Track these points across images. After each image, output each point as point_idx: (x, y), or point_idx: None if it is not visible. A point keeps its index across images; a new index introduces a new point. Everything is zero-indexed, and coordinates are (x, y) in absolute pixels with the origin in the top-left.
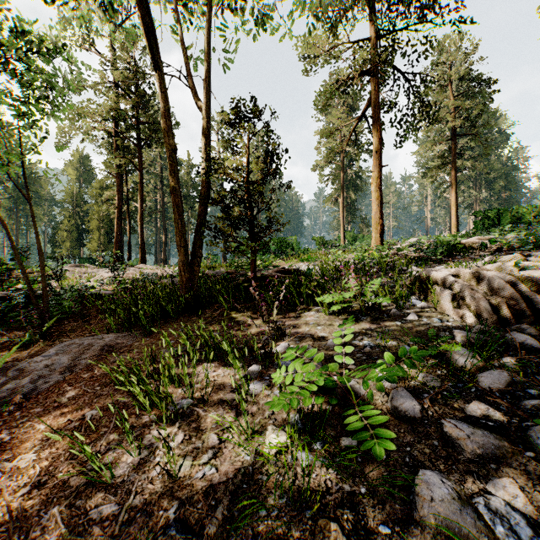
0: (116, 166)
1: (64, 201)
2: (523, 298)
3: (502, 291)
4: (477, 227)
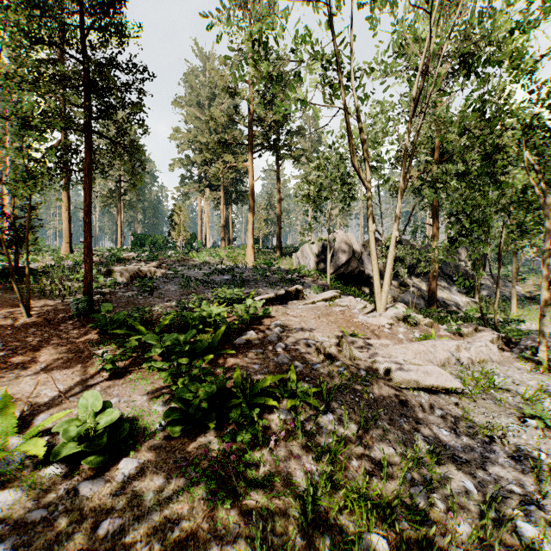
0: None
1: None
2: (138, 274)
3: (133, 272)
4: (134, 245)
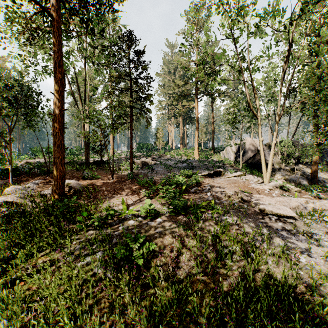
0: None
1: None
2: (145, 163)
3: (143, 162)
4: (138, 149)
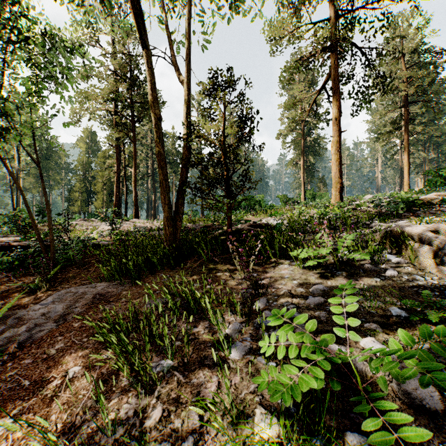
0: (115, 139)
1: (76, 168)
2: None
3: None
4: (430, 184)
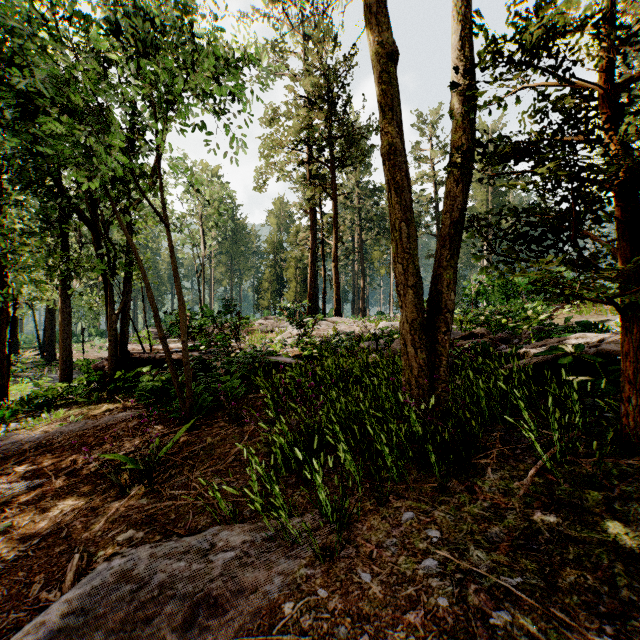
0: (309, 200)
1: (266, 251)
2: None
3: None
4: None
